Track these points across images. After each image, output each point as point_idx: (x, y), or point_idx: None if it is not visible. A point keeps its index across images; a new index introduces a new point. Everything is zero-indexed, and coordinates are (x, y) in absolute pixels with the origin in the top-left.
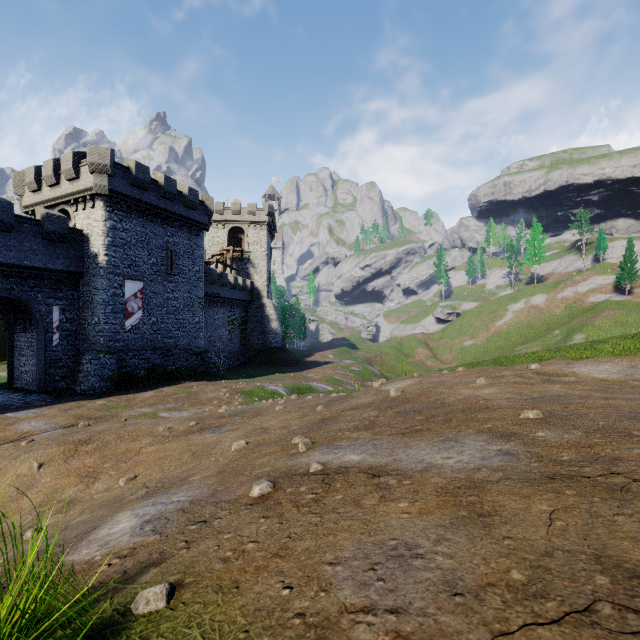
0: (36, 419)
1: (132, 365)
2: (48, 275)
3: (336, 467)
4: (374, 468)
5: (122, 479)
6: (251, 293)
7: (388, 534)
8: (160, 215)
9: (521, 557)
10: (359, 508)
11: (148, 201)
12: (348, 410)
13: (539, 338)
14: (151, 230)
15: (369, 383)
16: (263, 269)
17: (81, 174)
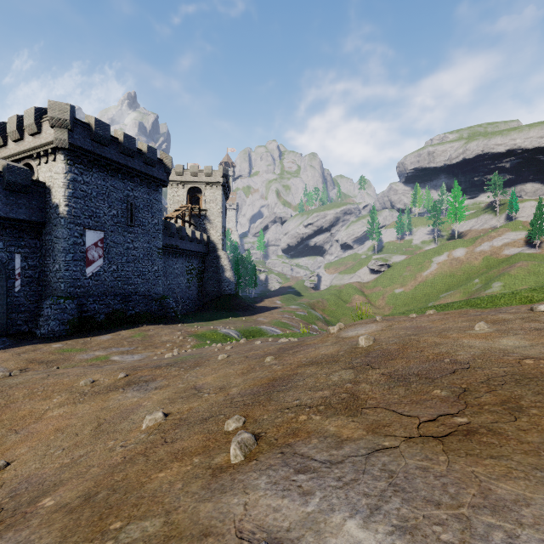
0: None
1: (92, 310)
2: (10, 224)
3: None
4: None
5: None
6: (208, 246)
7: None
8: (120, 170)
9: None
10: None
11: (108, 156)
12: (306, 365)
13: (461, 286)
14: (111, 184)
15: (313, 326)
16: (218, 225)
17: (43, 129)
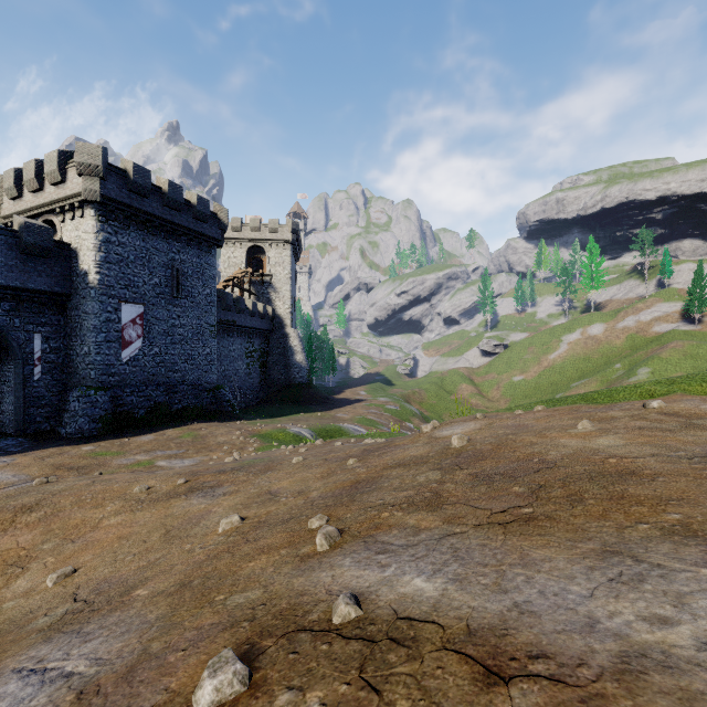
0: (4, 469)
1: (129, 403)
2: (28, 296)
3: (388, 615)
4: (479, 636)
5: (51, 576)
6: (273, 321)
7: None
8: (164, 228)
9: None
10: None
11: (149, 211)
12: (393, 468)
13: (598, 373)
14: (153, 245)
15: (407, 424)
16: (286, 294)
17: (68, 177)
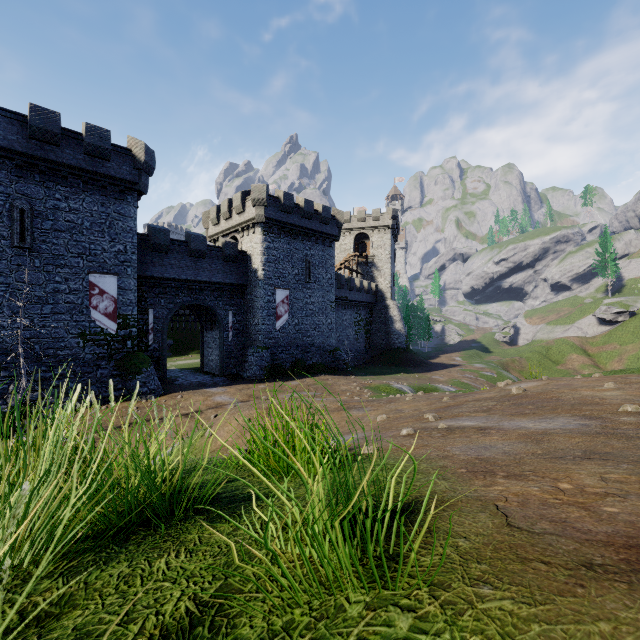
0: (224, 394)
1: (281, 358)
2: (226, 288)
3: (456, 426)
4: (483, 427)
5: None
6: (375, 295)
7: (482, 443)
8: (301, 233)
9: (547, 449)
10: (468, 438)
11: (292, 222)
12: (470, 401)
13: None
14: (294, 246)
15: None
16: (387, 271)
17: (246, 208)
